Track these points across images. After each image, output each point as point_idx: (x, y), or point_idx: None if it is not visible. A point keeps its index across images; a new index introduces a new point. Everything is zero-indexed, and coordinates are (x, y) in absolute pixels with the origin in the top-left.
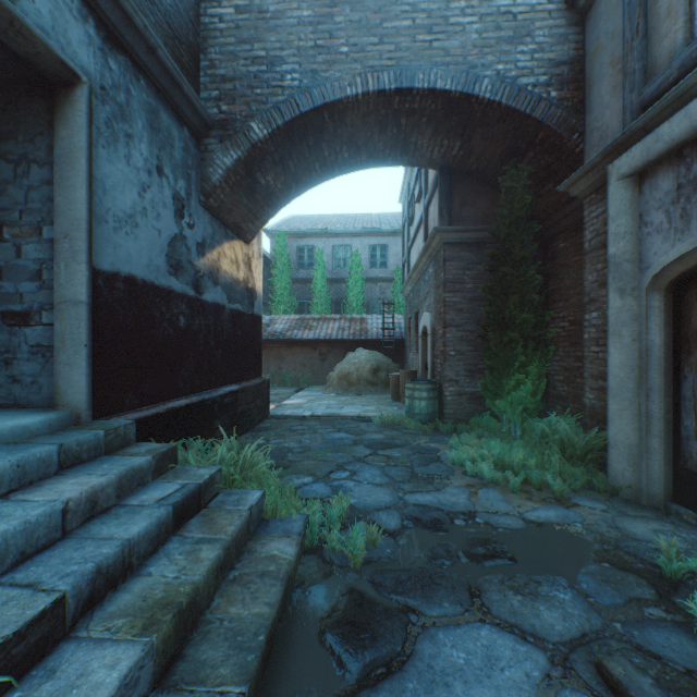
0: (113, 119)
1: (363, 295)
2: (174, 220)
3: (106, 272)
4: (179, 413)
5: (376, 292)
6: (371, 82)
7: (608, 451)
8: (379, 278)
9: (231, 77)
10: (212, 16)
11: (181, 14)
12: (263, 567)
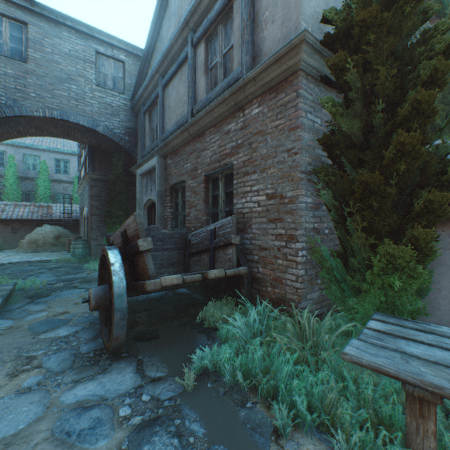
0: None
1: (50, 190)
2: None
3: None
4: None
5: (61, 189)
6: (48, 113)
7: None
8: (63, 180)
9: None
10: None
11: None
12: (1, 290)
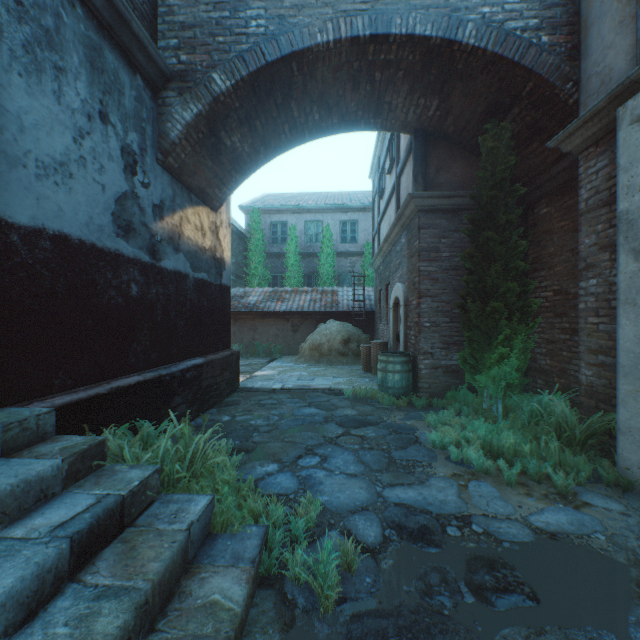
0: (35, 44)
1: (334, 269)
2: (124, 176)
3: (24, 227)
4: (127, 392)
5: (346, 266)
6: (344, 27)
7: (618, 438)
8: (349, 252)
9: (191, 24)
10: None
11: None
12: (194, 629)
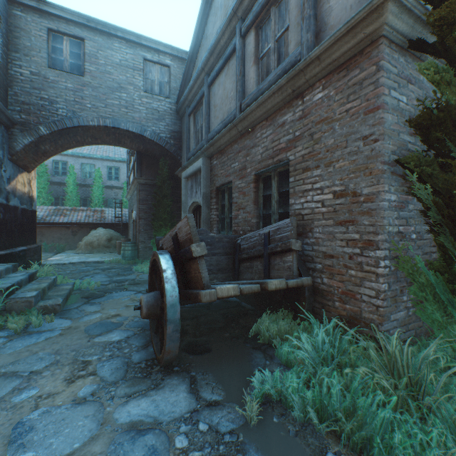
0: None
1: (103, 196)
2: None
3: None
4: (3, 257)
5: (112, 194)
6: (102, 122)
7: None
8: (114, 186)
9: (28, 103)
10: (16, 72)
11: (1, 74)
12: (62, 289)
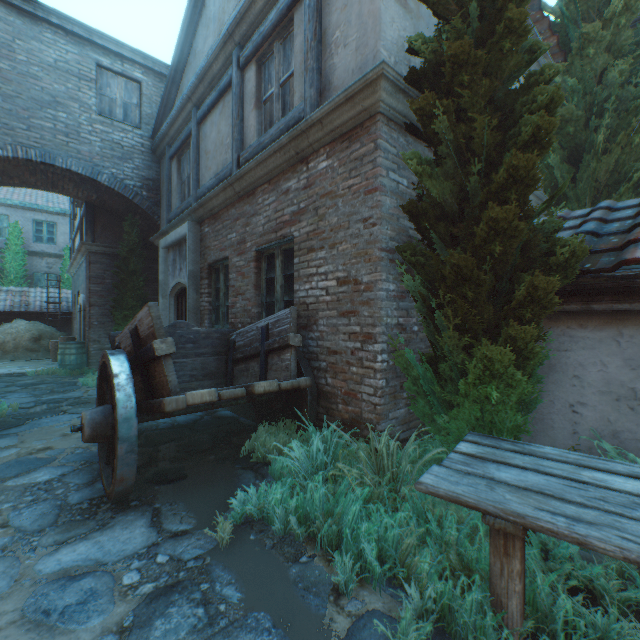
0: None
1: (26, 267)
2: None
3: None
4: None
5: (43, 266)
6: (22, 152)
7: None
8: (47, 253)
9: None
10: None
11: None
12: None
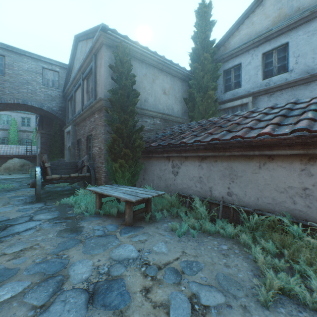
0: None
1: (18, 137)
2: None
3: None
4: None
5: (25, 136)
6: (16, 101)
7: None
8: (27, 130)
9: None
10: None
11: None
12: None
